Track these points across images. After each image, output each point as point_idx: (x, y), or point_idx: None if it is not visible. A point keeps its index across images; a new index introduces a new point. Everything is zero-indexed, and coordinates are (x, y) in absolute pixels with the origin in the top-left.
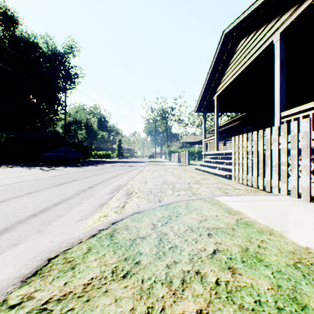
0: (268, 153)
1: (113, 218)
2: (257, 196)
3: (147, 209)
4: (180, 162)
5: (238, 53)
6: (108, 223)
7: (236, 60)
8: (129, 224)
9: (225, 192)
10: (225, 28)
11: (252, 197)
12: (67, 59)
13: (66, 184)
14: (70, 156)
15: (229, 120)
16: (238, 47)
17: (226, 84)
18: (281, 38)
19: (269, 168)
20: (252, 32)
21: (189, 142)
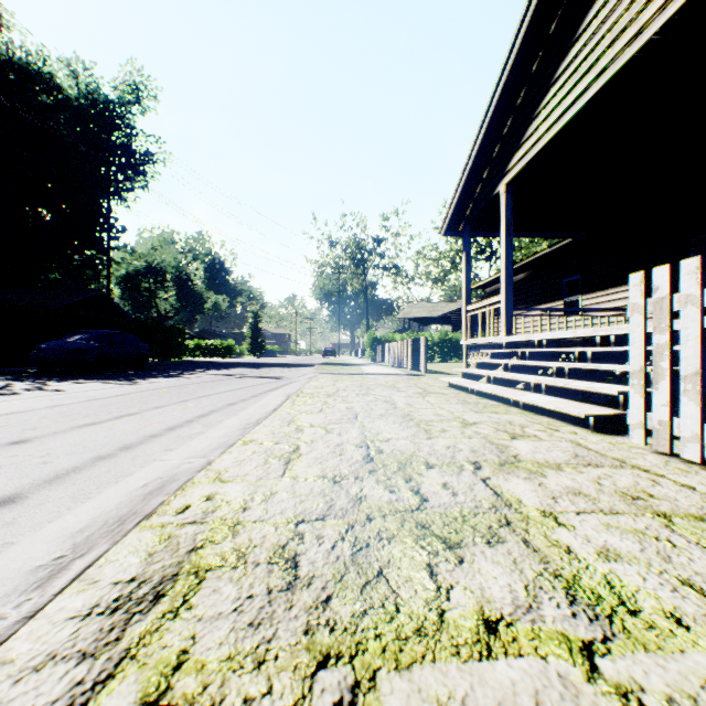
0: None
1: None
2: None
3: None
4: (401, 365)
5: (588, 36)
6: None
7: (578, 61)
8: None
9: None
10: None
11: None
12: (126, 117)
13: None
14: (117, 350)
15: (524, 261)
16: (588, 20)
17: (541, 142)
18: None
19: None
20: None
21: (418, 318)
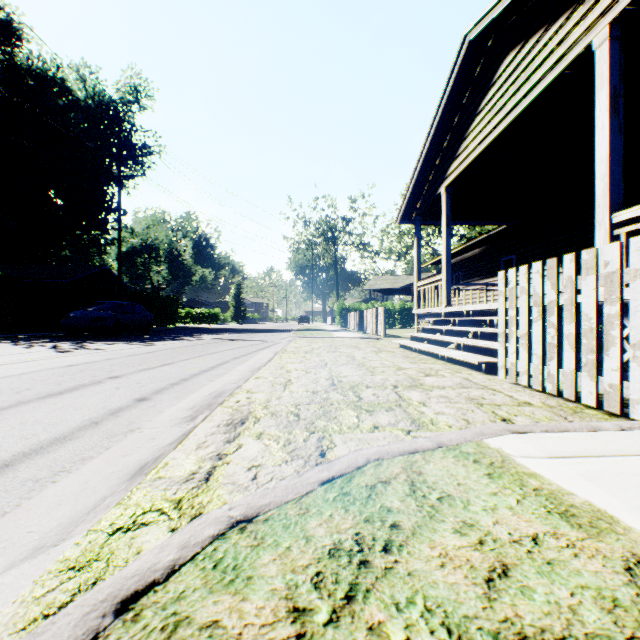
0: (614, 309)
1: (139, 563)
2: (603, 431)
3: (280, 502)
4: (365, 330)
5: (500, 84)
6: (101, 608)
7: (494, 101)
8: (190, 611)
9: (499, 416)
10: (471, 28)
11: (592, 438)
12: (127, 115)
13: (84, 390)
14: (129, 318)
15: (469, 243)
16: (500, 72)
17: (469, 158)
18: (614, 35)
19: (618, 351)
20: (535, 32)
21: (381, 290)
